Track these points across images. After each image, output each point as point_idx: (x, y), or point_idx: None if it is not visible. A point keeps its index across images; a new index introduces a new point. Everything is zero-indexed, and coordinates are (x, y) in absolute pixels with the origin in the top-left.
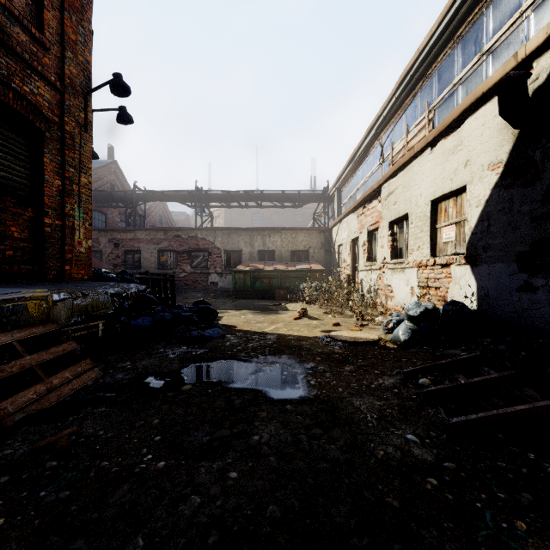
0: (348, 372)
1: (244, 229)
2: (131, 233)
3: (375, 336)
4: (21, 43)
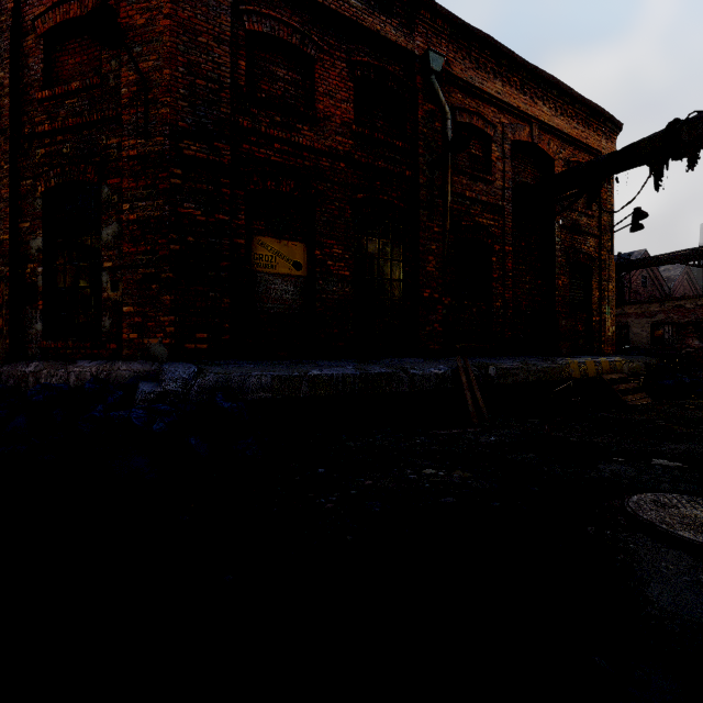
0: None
1: None
2: (617, 308)
3: None
4: (584, 224)
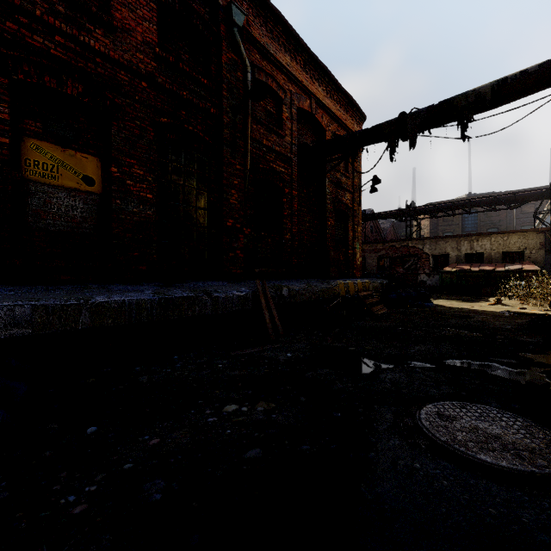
0: (502, 319)
1: (451, 236)
2: None
3: (543, 312)
4: (344, 182)
